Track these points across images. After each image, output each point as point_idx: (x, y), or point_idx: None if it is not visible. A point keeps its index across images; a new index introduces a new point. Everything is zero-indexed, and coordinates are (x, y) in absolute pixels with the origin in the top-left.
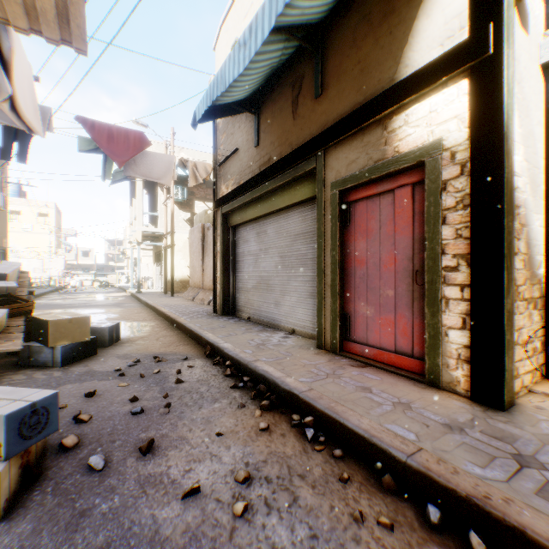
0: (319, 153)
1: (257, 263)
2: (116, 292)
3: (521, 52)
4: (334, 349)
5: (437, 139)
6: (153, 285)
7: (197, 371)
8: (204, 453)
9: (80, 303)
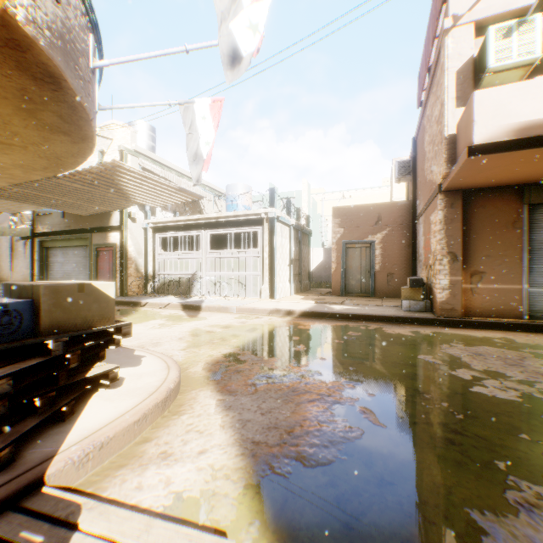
0: (90, 233)
1: (64, 267)
2: None
3: (133, 227)
4: None
5: (116, 242)
6: None
7: None
8: None
9: None
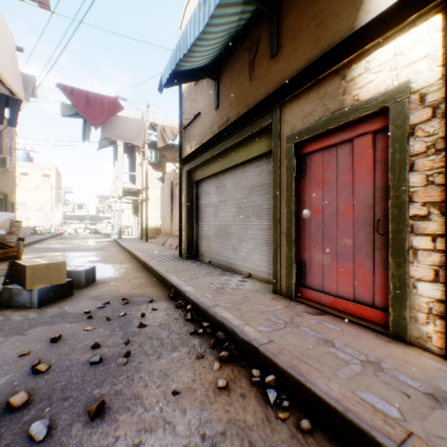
0: (275, 109)
1: (217, 214)
2: (102, 237)
3: None
4: (290, 295)
5: (403, 82)
6: (132, 232)
7: (160, 314)
8: (157, 418)
9: (71, 247)
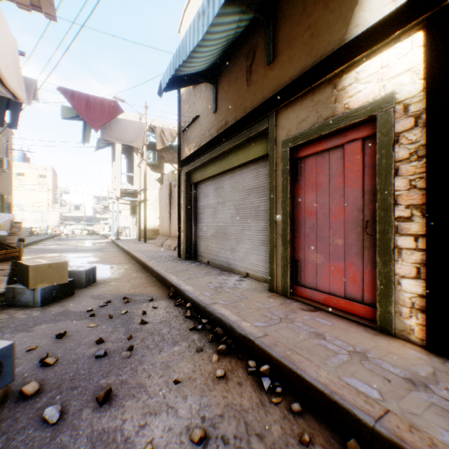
0: (271, 114)
1: (215, 215)
2: (100, 238)
3: None
4: (285, 293)
5: (388, 93)
6: (130, 233)
7: (161, 311)
8: (161, 404)
9: (69, 248)
